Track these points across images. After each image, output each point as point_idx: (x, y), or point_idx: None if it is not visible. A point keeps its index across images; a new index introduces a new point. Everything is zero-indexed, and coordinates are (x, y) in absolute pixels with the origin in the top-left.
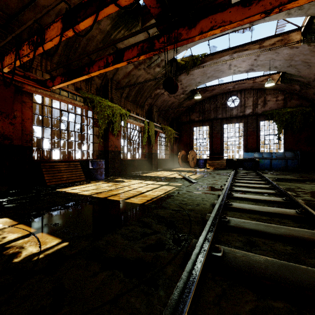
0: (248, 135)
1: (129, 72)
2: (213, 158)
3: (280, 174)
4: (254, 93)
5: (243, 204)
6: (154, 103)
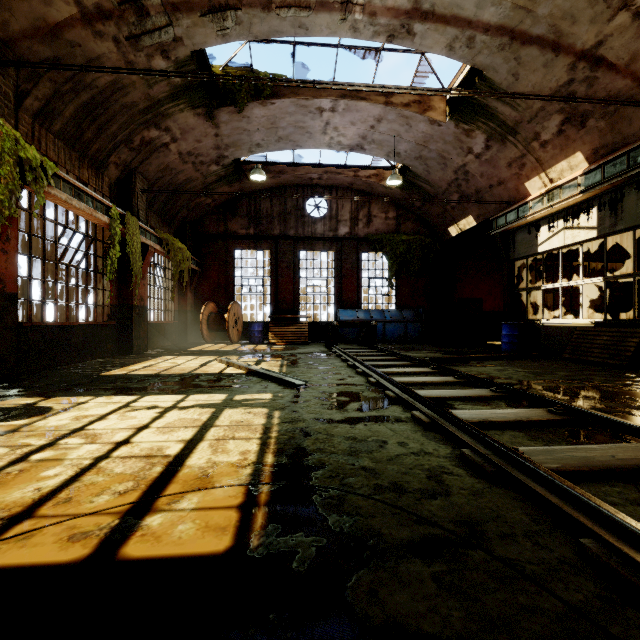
0: (343, 276)
1: (59, 24)
2: (283, 321)
3: (409, 349)
4: (352, 197)
5: (543, 451)
6: (139, 167)
